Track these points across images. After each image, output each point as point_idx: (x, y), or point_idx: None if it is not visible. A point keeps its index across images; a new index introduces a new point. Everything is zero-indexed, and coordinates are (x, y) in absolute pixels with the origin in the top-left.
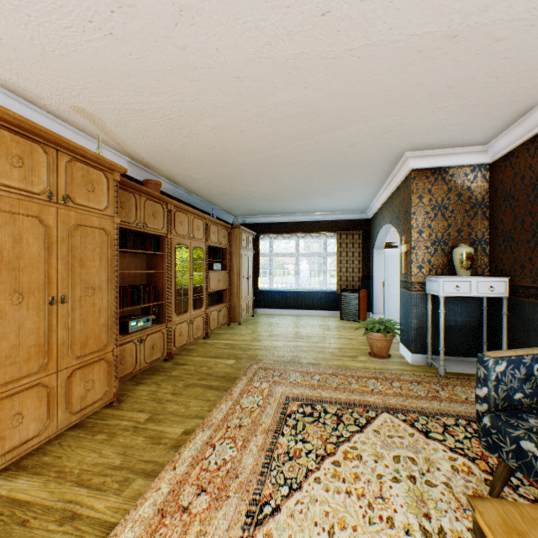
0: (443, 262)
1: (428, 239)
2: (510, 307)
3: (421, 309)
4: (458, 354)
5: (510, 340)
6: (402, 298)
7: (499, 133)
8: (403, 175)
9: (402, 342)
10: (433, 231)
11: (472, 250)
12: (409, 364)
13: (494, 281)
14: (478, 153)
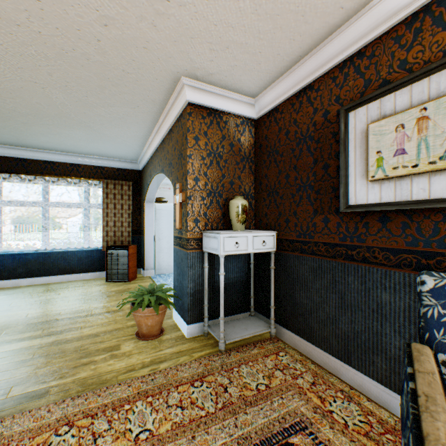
0: (219, 216)
1: (205, 188)
2: (276, 260)
3: (198, 270)
4: (231, 312)
5: (276, 293)
6: (176, 256)
7: (270, 84)
8: (179, 110)
9: (176, 308)
10: (209, 180)
11: (247, 203)
12: (186, 338)
13: (266, 235)
14: (248, 105)
